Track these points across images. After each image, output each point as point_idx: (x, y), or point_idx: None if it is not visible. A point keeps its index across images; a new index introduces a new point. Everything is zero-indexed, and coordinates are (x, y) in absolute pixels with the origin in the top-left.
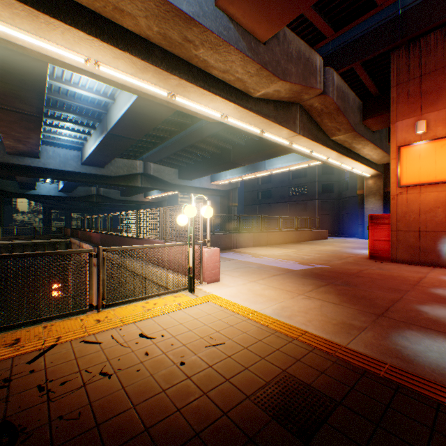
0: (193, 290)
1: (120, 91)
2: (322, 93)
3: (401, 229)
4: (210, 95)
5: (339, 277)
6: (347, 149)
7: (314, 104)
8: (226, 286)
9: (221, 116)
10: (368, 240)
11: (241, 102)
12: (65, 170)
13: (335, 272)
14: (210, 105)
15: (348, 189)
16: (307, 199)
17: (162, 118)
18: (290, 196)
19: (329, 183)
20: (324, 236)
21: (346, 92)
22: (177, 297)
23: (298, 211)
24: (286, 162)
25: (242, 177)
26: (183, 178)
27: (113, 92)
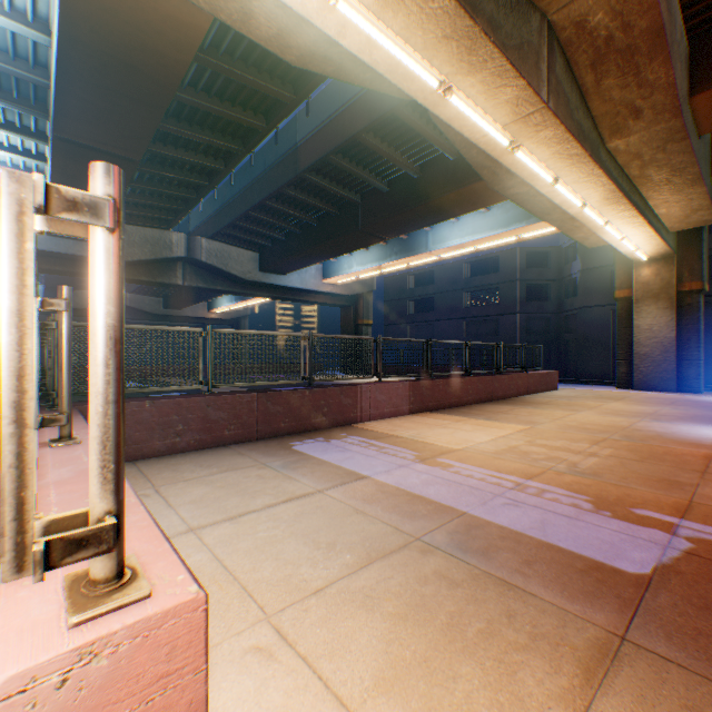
0: None
1: None
2: None
3: None
4: None
5: None
6: (629, 183)
7: (592, 17)
8: None
9: None
10: None
11: None
12: None
13: None
14: None
15: (579, 293)
16: (500, 313)
17: (171, 75)
18: (469, 307)
19: (542, 283)
20: (551, 384)
21: None
22: None
23: (483, 335)
24: (472, 232)
25: (381, 268)
26: (268, 269)
27: (42, 7)
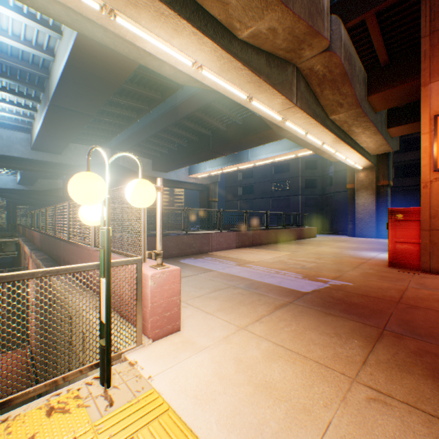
0: (106, 379)
1: (59, 42)
2: (327, 49)
3: (437, 228)
4: (173, 18)
5: (384, 309)
6: (345, 133)
7: (315, 67)
8: (189, 350)
9: (193, 65)
10: (388, 242)
11: (221, 40)
12: (9, 155)
13: (367, 295)
14: (174, 41)
15: (333, 184)
16: (290, 195)
17: (118, 81)
18: (273, 191)
19: (313, 178)
20: (313, 234)
21: (353, 55)
22: (52, 414)
23: (281, 207)
24: (271, 152)
25: (222, 169)
26: (158, 169)
27: (51, 44)
